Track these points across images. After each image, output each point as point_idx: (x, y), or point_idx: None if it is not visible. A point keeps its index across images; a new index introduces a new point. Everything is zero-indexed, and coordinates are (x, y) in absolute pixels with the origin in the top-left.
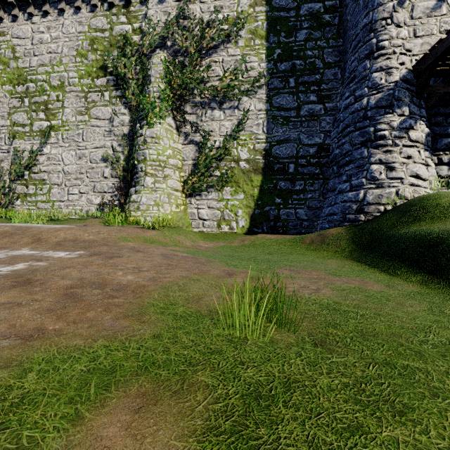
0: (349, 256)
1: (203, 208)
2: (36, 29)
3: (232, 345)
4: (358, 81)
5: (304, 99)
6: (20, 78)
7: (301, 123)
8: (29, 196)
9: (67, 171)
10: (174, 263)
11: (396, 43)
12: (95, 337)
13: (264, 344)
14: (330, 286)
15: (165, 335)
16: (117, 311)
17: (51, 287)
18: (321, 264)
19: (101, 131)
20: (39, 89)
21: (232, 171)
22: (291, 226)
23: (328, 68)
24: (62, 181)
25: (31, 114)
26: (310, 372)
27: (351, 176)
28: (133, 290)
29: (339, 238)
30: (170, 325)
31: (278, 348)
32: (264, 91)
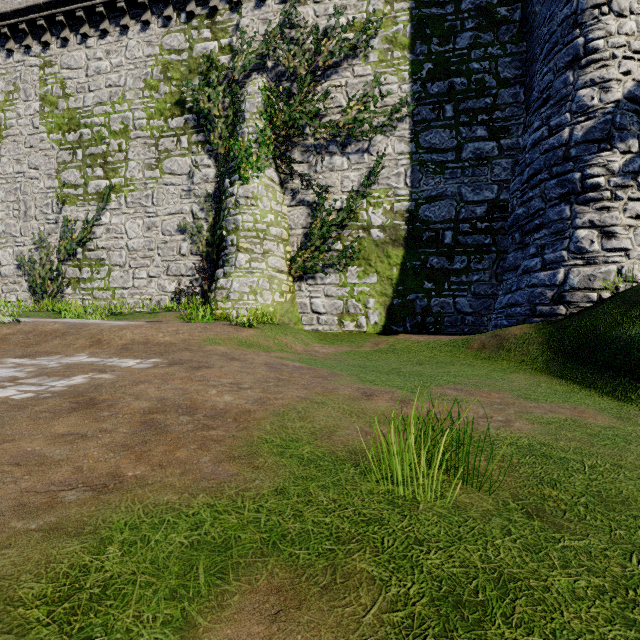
0: (544, 369)
1: (318, 297)
2: (91, 56)
3: (396, 510)
4: (554, 103)
5: (468, 134)
6: (72, 122)
7: (464, 170)
8: (83, 282)
9: (132, 248)
10: (284, 377)
11: (616, 41)
12: (193, 491)
13: (445, 510)
14: (526, 417)
15: (292, 490)
16: (218, 450)
17: (123, 411)
18: (502, 381)
19: (177, 190)
20: (96, 137)
21: (360, 243)
22: (448, 322)
23: (504, 87)
24: (126, 261)
25: (85, 171)
26: (533, 563)
27: (544, 247)
28: (234, 417)
29: (526, 340)
30: (296, 474)
31: (469, 518)
32: (406, 126)
